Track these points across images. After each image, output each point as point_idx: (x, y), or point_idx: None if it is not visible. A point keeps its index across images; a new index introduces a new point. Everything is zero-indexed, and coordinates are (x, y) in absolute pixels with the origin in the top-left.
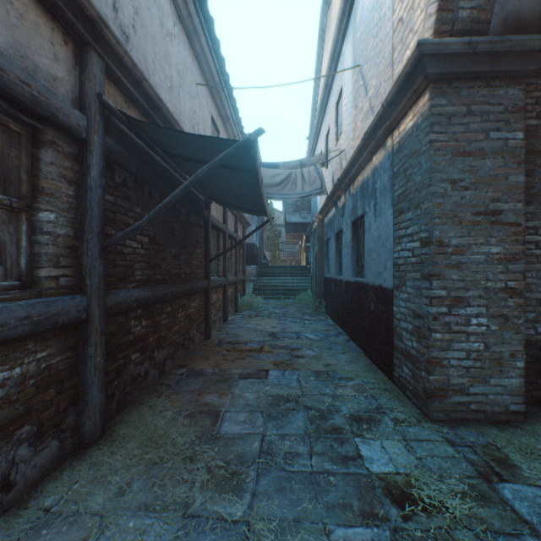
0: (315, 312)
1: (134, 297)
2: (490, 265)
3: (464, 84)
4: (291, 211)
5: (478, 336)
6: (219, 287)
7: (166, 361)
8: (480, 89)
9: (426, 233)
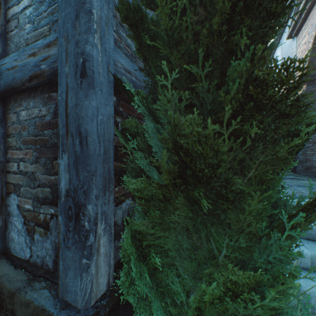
0: None
1: None
2: None
3: None
4: None
5: None
6: None
7: None
8: None
9: None
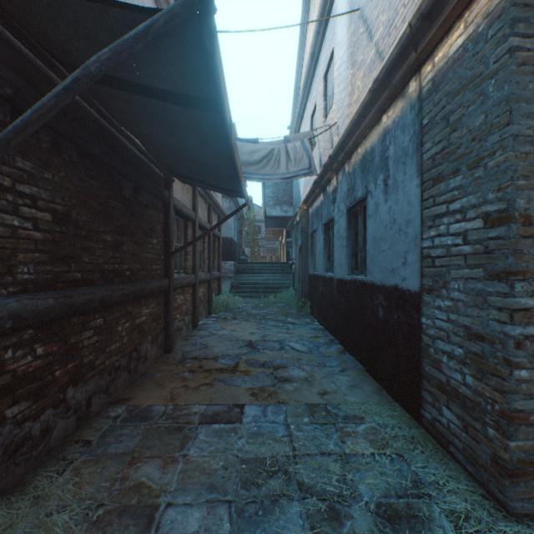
0: (299, 313)
1: (8, 312)
2: None
3: None
4: (271, 204)
5: None
6: (186, 287)
7: (92, 399)
8: None
9: (500, 204)
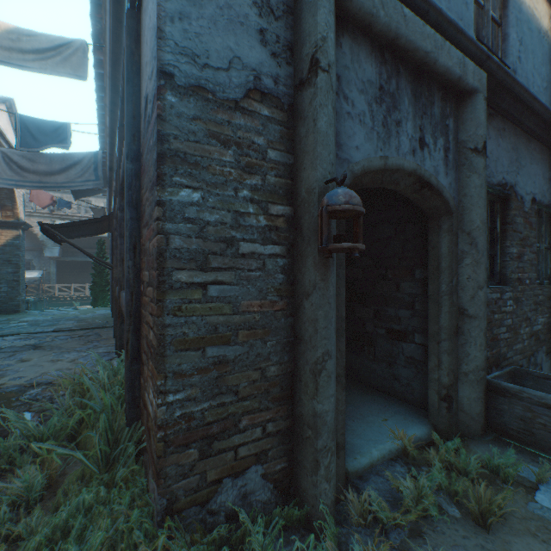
0: None
1: None
2: None
3: None
4: None
5: None
6: None
7: None
8: None
9: None
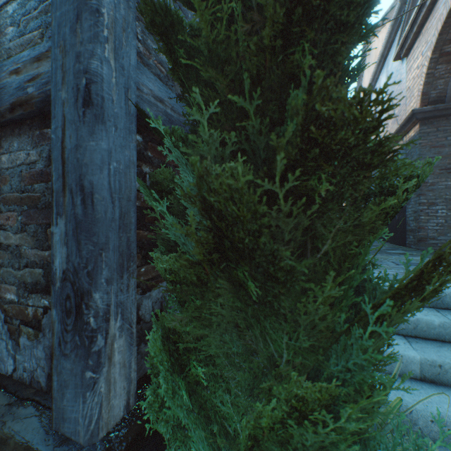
0: None
1: None
2: (447, 189)
3: (435, 120)
4: None
5: (441, 217)
6: None
7: None
8: (442, 121)
9: None
